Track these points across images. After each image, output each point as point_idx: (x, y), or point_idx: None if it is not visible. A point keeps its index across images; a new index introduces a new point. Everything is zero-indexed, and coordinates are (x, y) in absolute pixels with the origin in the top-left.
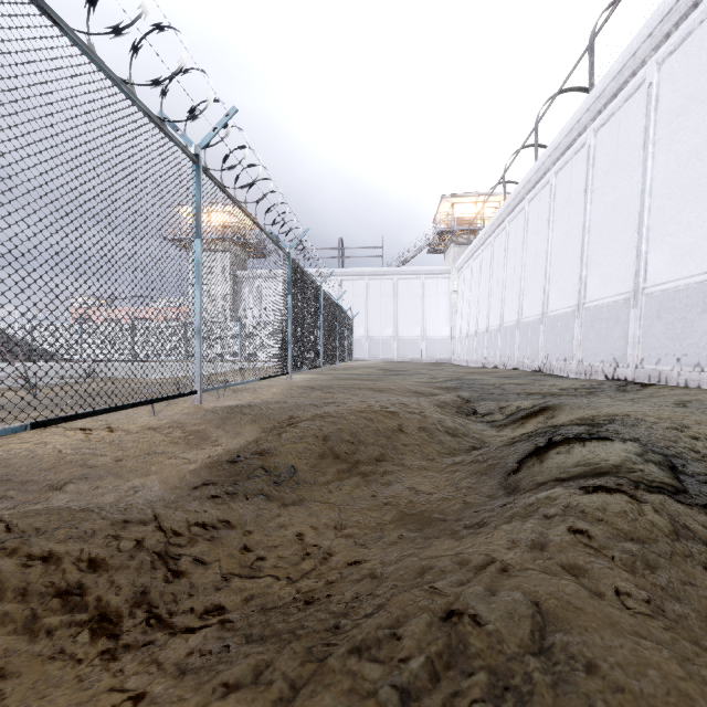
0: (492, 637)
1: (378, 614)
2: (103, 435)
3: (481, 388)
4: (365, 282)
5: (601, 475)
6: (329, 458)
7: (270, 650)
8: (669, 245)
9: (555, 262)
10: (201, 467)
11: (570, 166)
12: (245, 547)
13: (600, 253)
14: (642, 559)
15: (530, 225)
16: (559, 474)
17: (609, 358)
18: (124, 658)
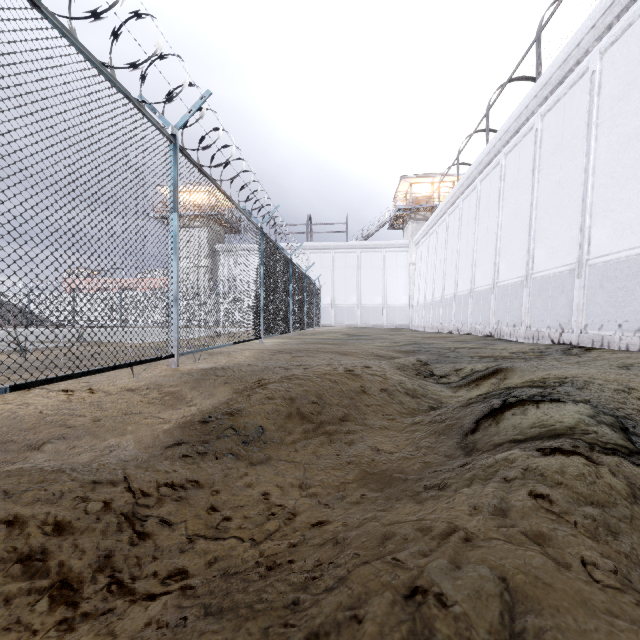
0: (459, 622)
1: (338, 590)
2: (84, 396)
3: (437, 351)
4: (331, 255)
5: (556, 437)
6: (296, 419)
7: (225, 628)
8: (611, 220)
9: (504, 236)
10: (174, 427)
11: (519, 148)
12: (212, 507)
13: (546, 228)
14: (603, 524)
15: (482, 203)
16: (515, 435)
17: (555, 324)
18: (80, 629)
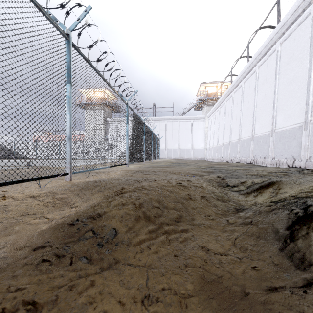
0: None
1: None
2: None
3: (225, 171)
4: (165, 123)
5: None
6: (142, 221)
7: None
8: None
9: (258, 110)
10: (48, 229)
11: (266, 62)
12: None
13: (284, 104)
14: None
15: (245, 93)
16: None
17: (290, 156)
18: None
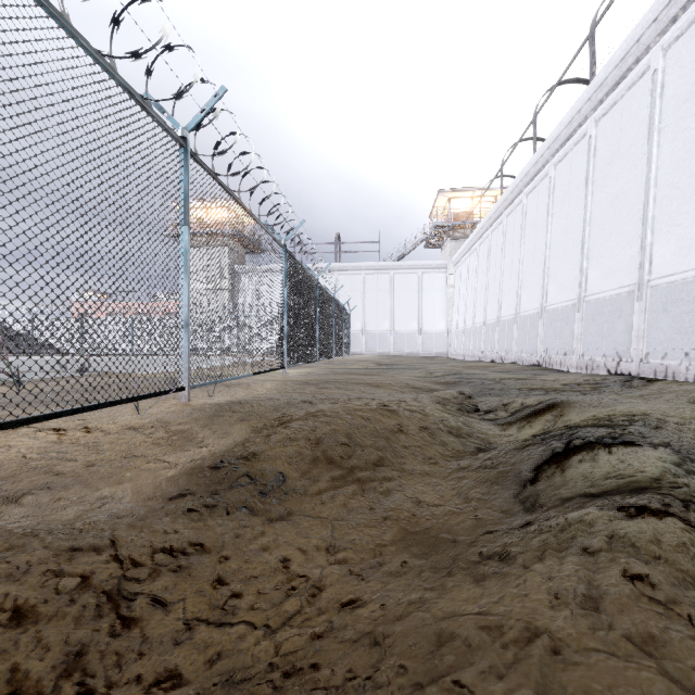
0: None
1: None
2: (78, 436)
3: (480, 383)
4: (361, 276)
5: (640, 491)
6: (322, 464)
7: None
8: (676, 236)
9: (554, 255)
10: (180, 474)
11: (570, 157)
12: (219, 579)
13: (602, 245)
14: None
15: (528, 218)
16: (587, 488)
17: (611, 352)
18: None
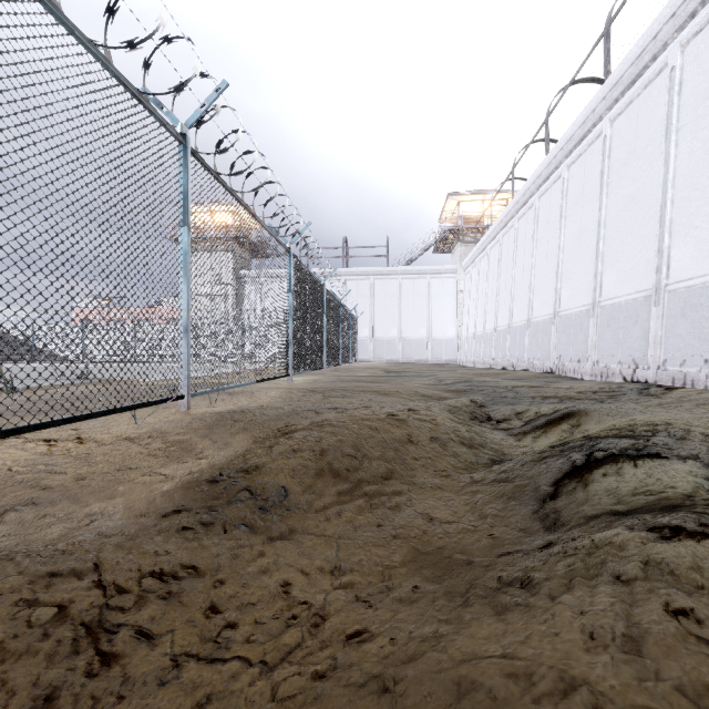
0: None
1: None
2: (69, 448)
3: (492, 391)
4: (369, 282)
5: (672, 509)
6: (327, 477)
7: None
8: (695, 239)
9: (567, 259)
10: (176, 488)
11: (584, 158)
12: (213, 606)
13: (617, 249)
14: None
15: (541, 222)
16: (613, 505)
17: (627, 359)
18: None
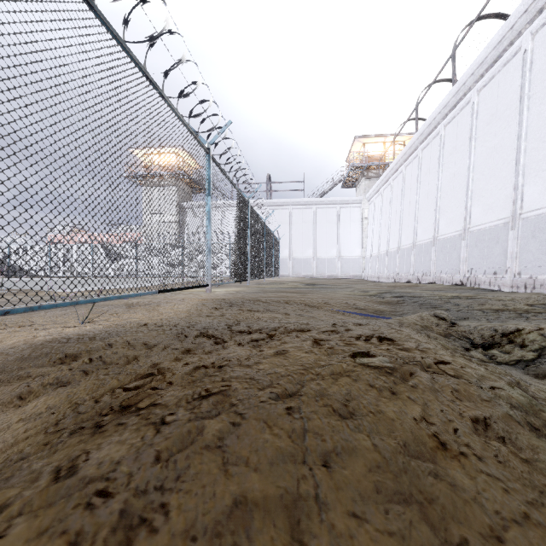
0: None
1: None
2: None
3: (428, 302)
4: (289, 211)
5: None
6: None
7: None
8: None
9: (478, 177)
10: None
11: (497, 79)
12: None
13: (543, 159)
14: None
15: (447, 148)
16: None
17: None
18: None
